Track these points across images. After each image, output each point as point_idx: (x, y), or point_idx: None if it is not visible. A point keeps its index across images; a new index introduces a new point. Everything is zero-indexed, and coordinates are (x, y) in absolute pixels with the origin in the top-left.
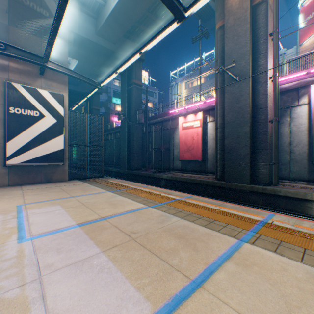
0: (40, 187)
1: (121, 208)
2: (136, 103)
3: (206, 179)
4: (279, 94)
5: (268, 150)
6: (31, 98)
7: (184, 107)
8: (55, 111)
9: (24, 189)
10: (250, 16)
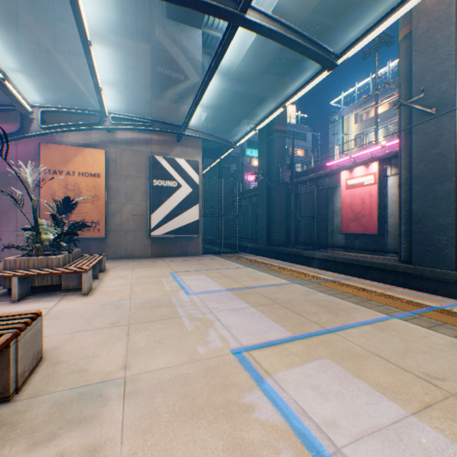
0: (179, 260)
1: (263, 281)
2: (278, 157)
3: (382, 261)
4: None
5: None
6: (170, 168)
7: (349, 156)
8: (190, 179)
9: (166, 260)
10: (456, 12)
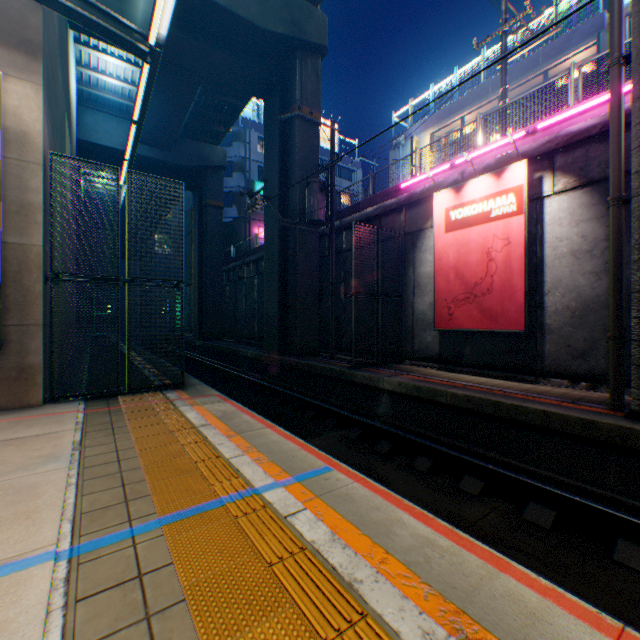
0: None
1: None
2: (304, 171)
3: (578, 413)
4: None
5: None
6: None
7: (448, 164)
8: None
9: None
10: None
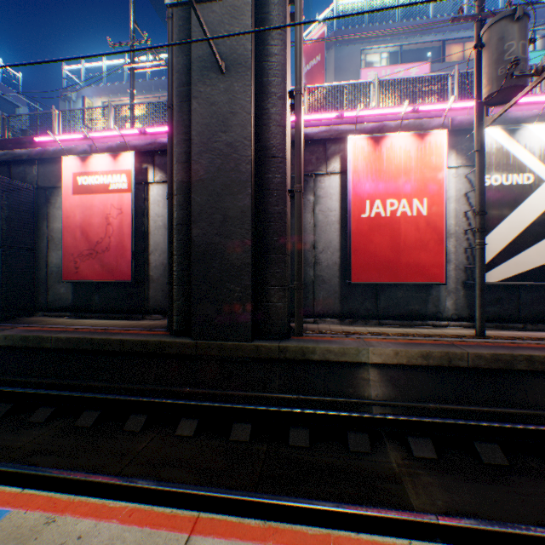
0: None
1: None
2: None
3: (143, 337)
4: None
5: (287, 256)
6: None
7: (84, 135)
8: None
9: None
10: None
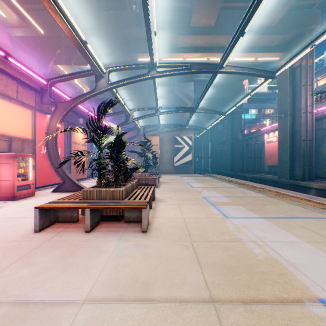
0: (183, 174)
1: (205, 178)
2: (237, 125)
3: (269, 177)
4: (325, 118)
5: (301, 158)
6: (180, 140)
7: (270, 126)
8: (188, 144)
9: (179, 174)
10: (290, 76)
